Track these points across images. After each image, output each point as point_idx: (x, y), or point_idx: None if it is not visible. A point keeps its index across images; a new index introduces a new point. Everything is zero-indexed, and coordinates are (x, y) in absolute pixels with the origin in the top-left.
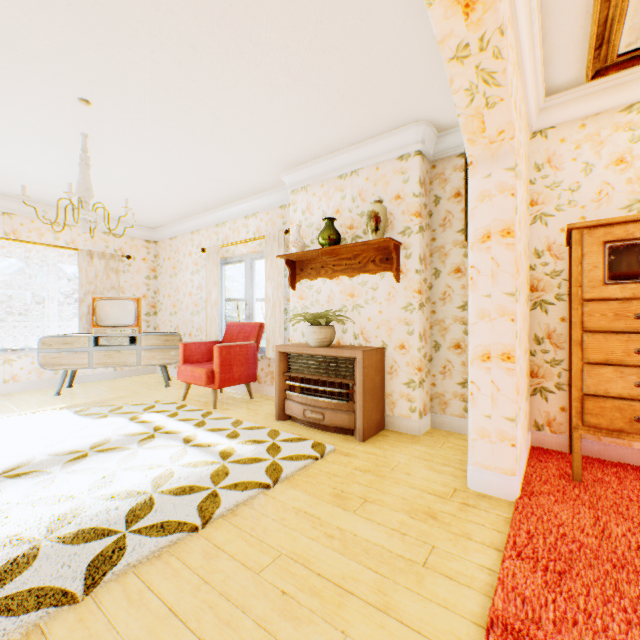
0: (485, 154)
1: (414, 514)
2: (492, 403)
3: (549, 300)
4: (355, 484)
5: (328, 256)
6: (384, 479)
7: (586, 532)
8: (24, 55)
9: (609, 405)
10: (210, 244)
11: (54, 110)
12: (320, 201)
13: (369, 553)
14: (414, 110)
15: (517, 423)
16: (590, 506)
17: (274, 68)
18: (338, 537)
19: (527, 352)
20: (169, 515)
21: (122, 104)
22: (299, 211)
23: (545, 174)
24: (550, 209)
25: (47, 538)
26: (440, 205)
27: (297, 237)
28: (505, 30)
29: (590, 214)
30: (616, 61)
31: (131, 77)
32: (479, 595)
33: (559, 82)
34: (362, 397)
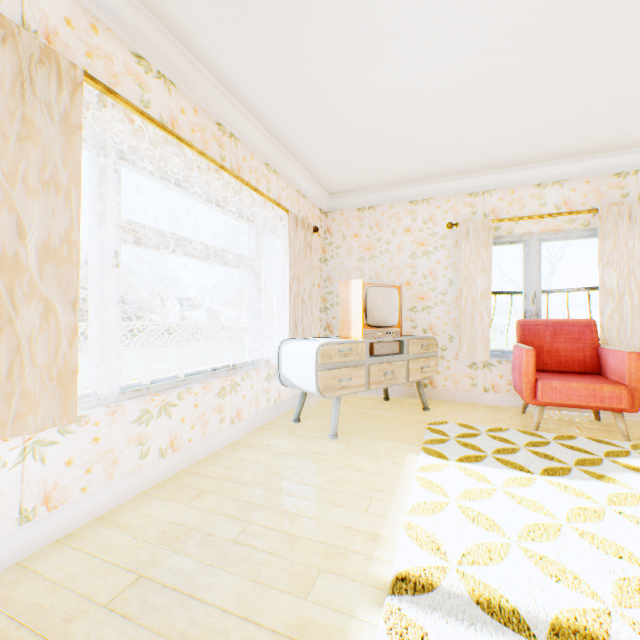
0: None
1: None
2: None
3: None
4: None
5: None
6: None
7: None
8: None
9: None
10: (454, 218)
11: None
12: None
13: None
14: None
15: None
16: None
17: None
18: None
19: None
20: None
21: None
22: None
23: None
24: None
25: None
26: None
27: None
28: None
29: None
30: None
31: None
32: None
33: None
34: None
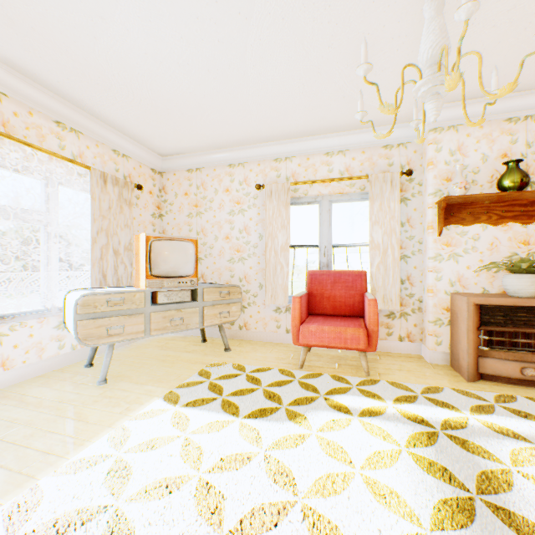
0: None
1: None
2: None
3: None
4: None
5: (491, 201)
6: None
7: None
8: None
9: None
10: (264, 180)
11: None
12: (478, 143)
13: None
14: None
15: None
16: None
17: None
18: None
19: None
20: None
21: None
22: (445, 151)
23: None
24: None
25: None
26: None
27: (463, 178)
28: None
29: None
30: None
31: None
32: None
33: None
34: None
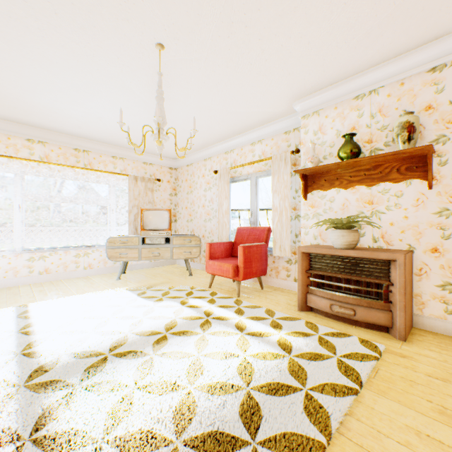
0: None
1: None
2: None
3: None
4: (449, 398)
5: (342, 169)
6: None
7: None
8: (125, 3)
9: None
10: (220, 167)
11: (134, 58)
12: (333, 121)
13: None
14: None
15: None
16: None
17: None
18: None
19: None
20: (283, 423)
21: (188, 45)
22: (310, 132)
23: None
24: None
25: (178, 439)
26: None
27: (313, 154)
28: None
29: None
30: None
31: (204, 14)
32: None
33: None
34: (404, 298)
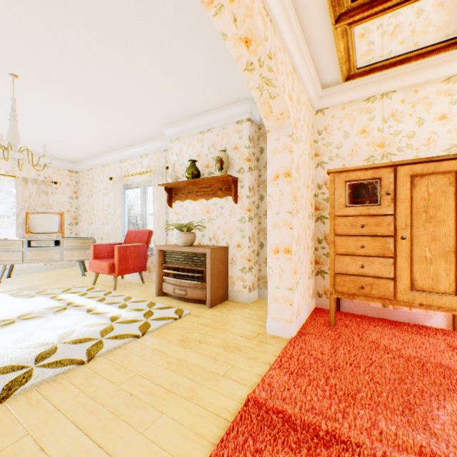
0: (275, 126)
1: (228, 348)
2: (280, 279)
3: (325, 216)
4: (197, 333)
5: (193, 185)
6: (216, 329)
7: (324, 353)
8: None
9: (348, 279)
10: (116, 175)
11: None
12: (188, 148)
13: (192, 371)
14: (243, 93)
15: (294, 291)
16: (333, 339)
17: (146, 62)
18: (175, 363)
19: (312, 248)
20: (66, 356)
21: (42, 79)
22: (174, 154)
23: (323, 137)
24: (326, 159)
25: None
26: (264, 154)
27: (172, 172)
28: (274, 56)
29: (347, 163)
30: (357, 72)
31: (46, 62)
32: (249, 388)
33: (328, 81)
34: (210, 279)
